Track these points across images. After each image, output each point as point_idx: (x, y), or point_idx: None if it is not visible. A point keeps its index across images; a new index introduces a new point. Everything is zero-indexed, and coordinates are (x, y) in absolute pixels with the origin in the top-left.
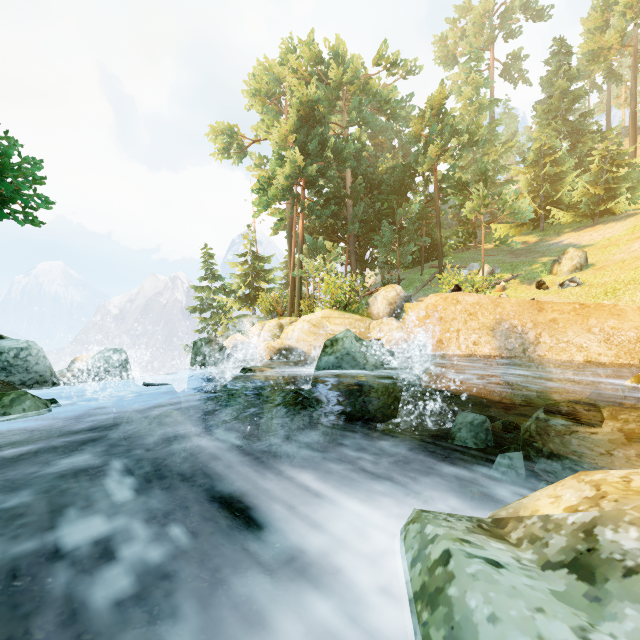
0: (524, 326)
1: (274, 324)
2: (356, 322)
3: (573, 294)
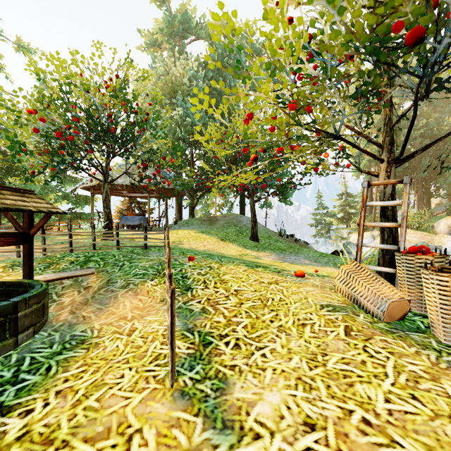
0: None
1: (368, 235)
2: (425, 236)
3: None
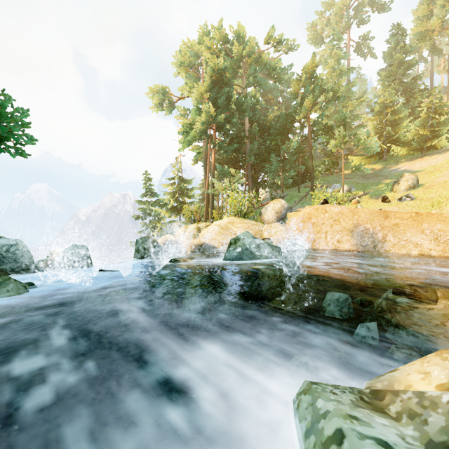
0: (374, 229)
1: (194, 227)
2: (252, 226)
3: (408, 206)
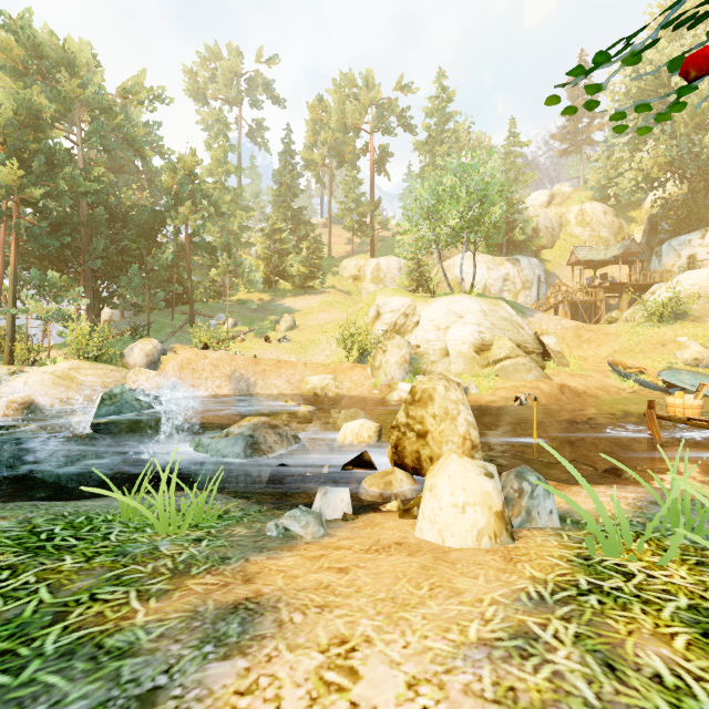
0: (249, 374)
1: None
2: (112, 372)
3: (285, 348)
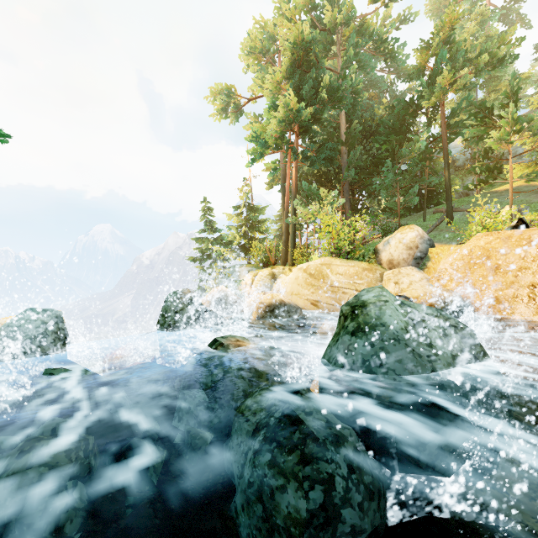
0: None
1: (266, 273)
2: (363, 272)
3: None
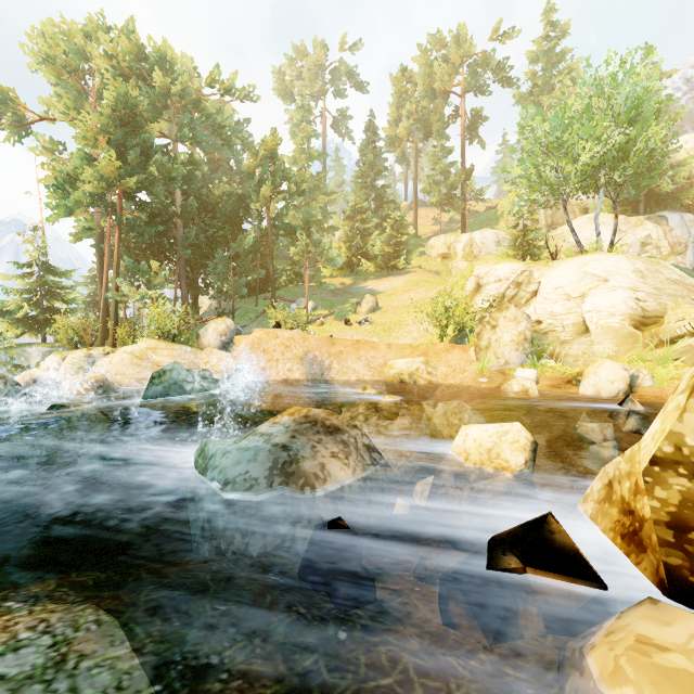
0: (323, 356)
1: (81, 355)
2: (186, 353)
3: (366, 330)
